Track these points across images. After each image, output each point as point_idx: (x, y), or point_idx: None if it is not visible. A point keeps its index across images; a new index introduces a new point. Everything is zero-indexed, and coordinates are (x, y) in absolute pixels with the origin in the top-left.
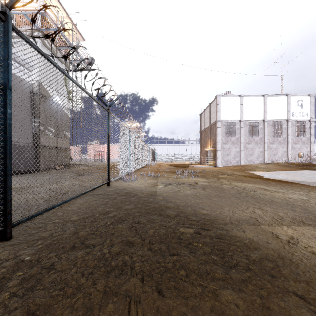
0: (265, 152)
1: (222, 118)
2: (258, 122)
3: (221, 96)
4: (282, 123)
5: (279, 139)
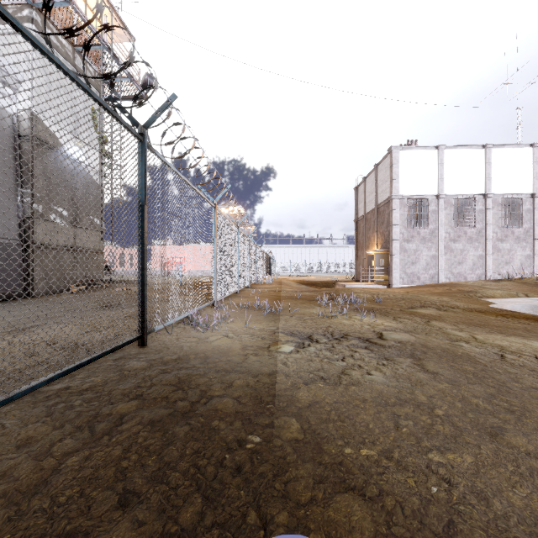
0: (489, 257)
1: (403, 192)
2: (474, 199)
3: (400, 149)
4: (521, 200)
5: (516, 232)
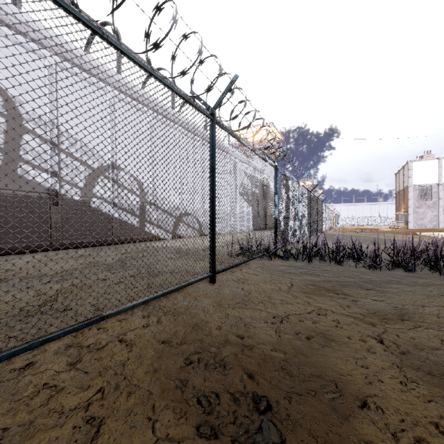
0: None
1: (415, 183)
2: None
3: (413, 161)
4: None
5: None
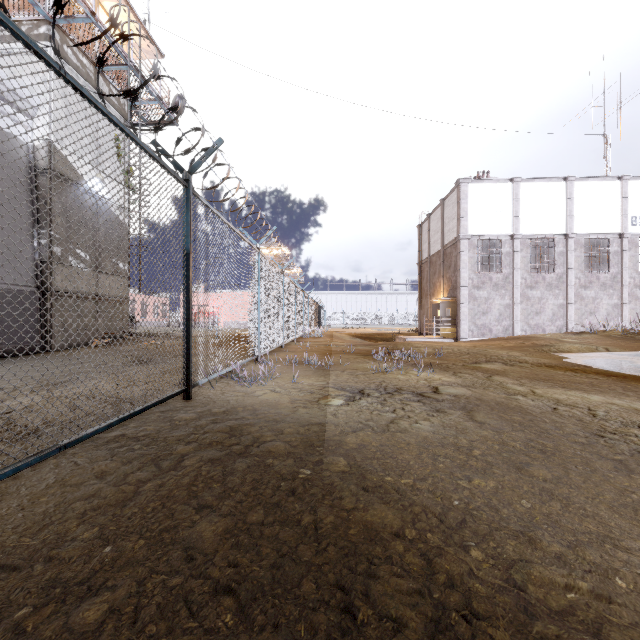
0: (571, 307)
1: (472, 231)
2: (553, 240)
3: (469, 181)
4: (608, 241)
5: (601, 277)
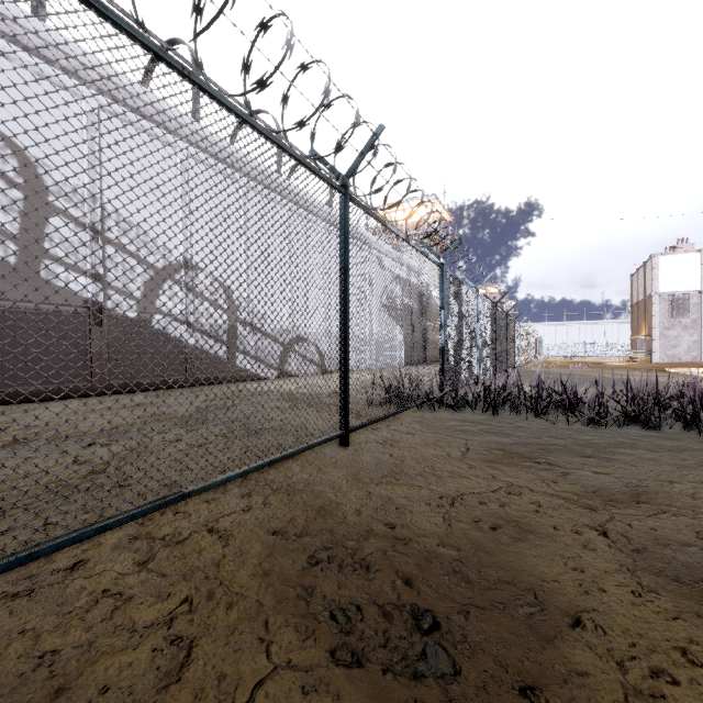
0: None
1: (663, 289)
2: None
3: (660, 255)
4: None
5: None
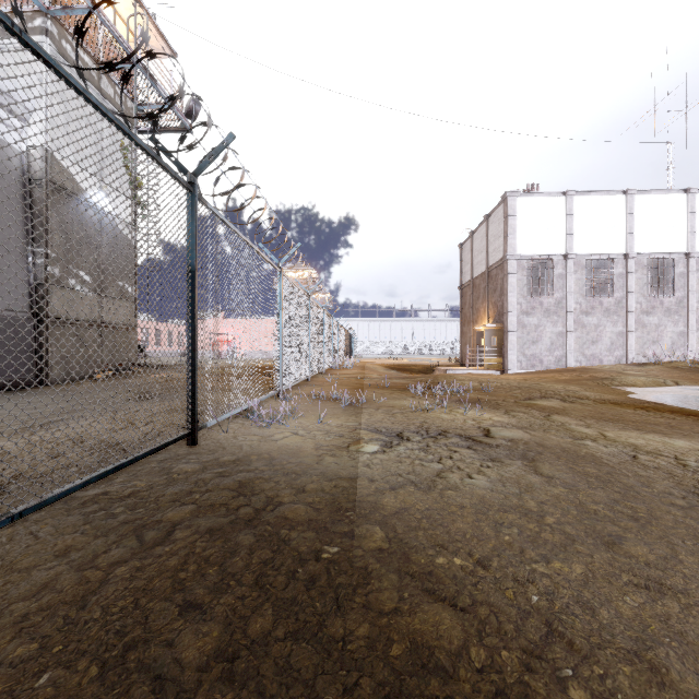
0: (631, 335)
1: (521, 251)
2: (612, 260)
3: (517, 195)
4: (673, 261)
5: (665, 302)
